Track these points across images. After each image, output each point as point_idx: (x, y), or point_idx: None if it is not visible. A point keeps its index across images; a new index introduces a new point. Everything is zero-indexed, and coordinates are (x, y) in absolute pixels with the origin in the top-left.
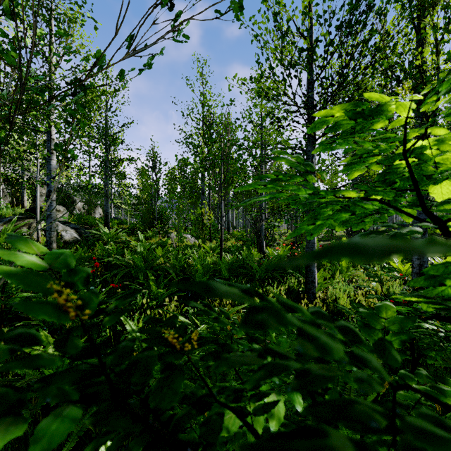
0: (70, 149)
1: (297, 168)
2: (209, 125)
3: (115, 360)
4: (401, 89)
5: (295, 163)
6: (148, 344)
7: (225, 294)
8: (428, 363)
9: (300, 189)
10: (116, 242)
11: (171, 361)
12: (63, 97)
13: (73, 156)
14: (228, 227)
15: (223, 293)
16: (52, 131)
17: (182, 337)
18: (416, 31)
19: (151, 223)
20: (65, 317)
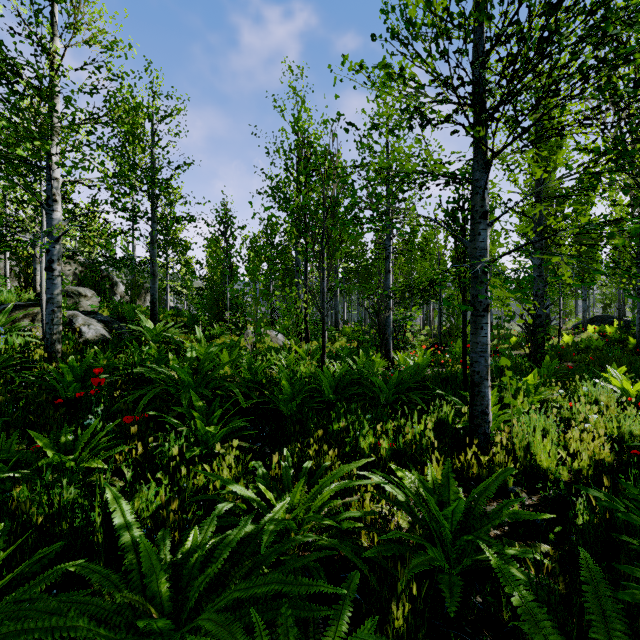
0: None
1: None
2: (305, 160)
3: None
4: None
5: None
6: None
7: None
8: None
9: None
10: (165, 342)
11: None
12: None
13: None
14: (336, 321)
15: None
16: (55, 166)
17: None
18: None
19: (220, 313)
20: None
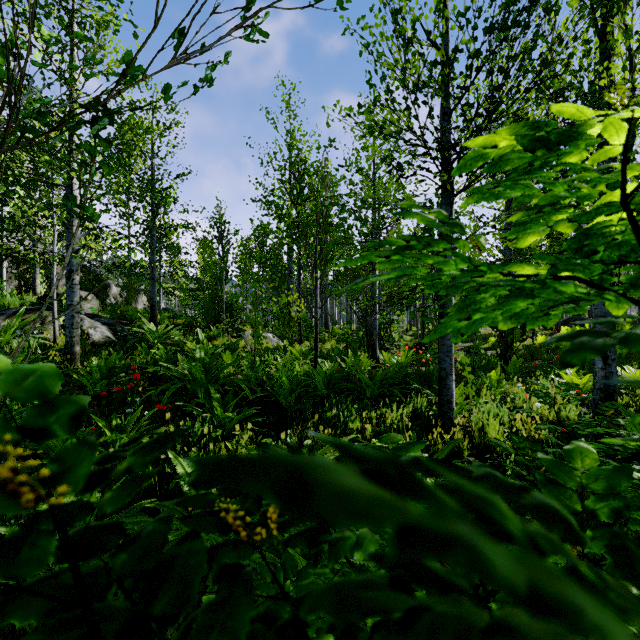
0: (89, 205)
1: (438, 229)
2: (299, 177)
3: (129, 563)
4: (615, 97)
5: (436, 222)
6: (192, 527)
7: (335, 499)
8: (630, 529)
9: (447, 262)
10: (166, 343)
11: (231, 562)
12: (75, 125)
13: (93, 216)
14: (326, 322)
15: (331, 495)
16: (74, 185)
17: (252, 513)
18: (600, 37)
19: (217, 316)
20: (15, 502)
